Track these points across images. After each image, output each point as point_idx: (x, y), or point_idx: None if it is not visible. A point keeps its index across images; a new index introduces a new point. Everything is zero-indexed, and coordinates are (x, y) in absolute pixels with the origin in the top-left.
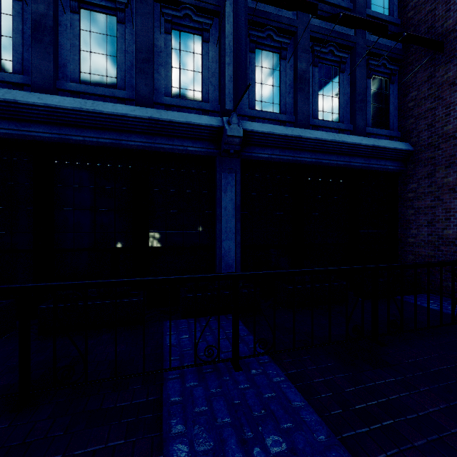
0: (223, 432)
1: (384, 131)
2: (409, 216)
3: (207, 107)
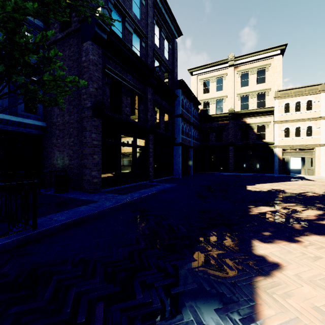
0: None
1: (33, 115)
2: (46, 155)
3: None
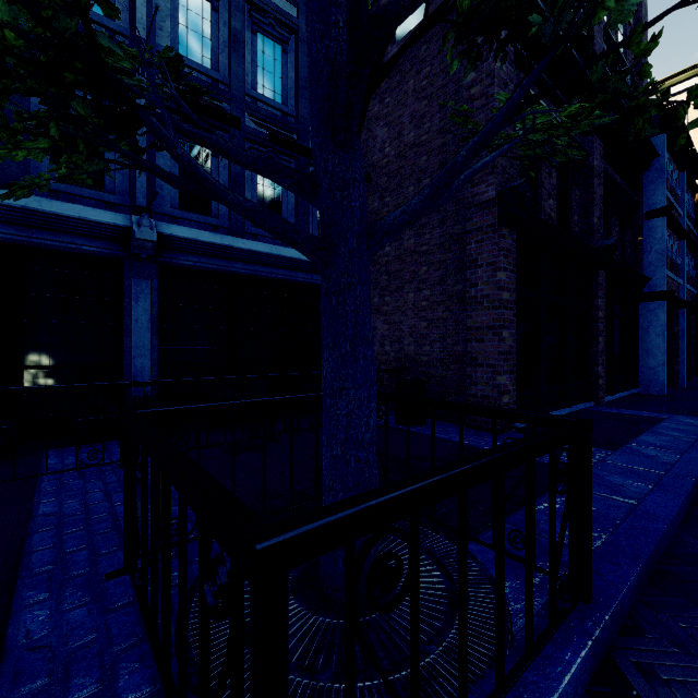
0: (93, 494)
1: None
2: None
3: (112, 199)
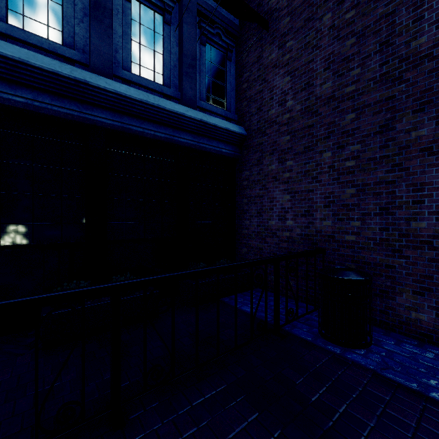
0: None
1: (220, 110)
2: (244, 206)
3: None
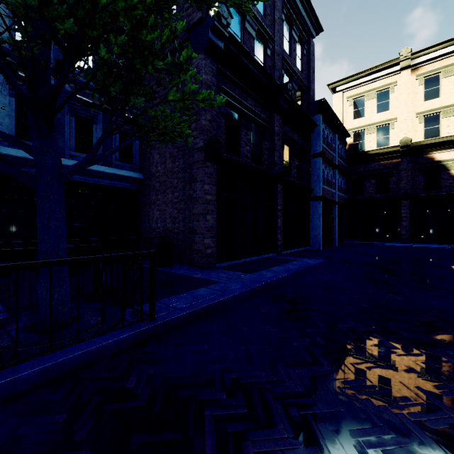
0: None
1: (128, 165)
2: (142, 216)
3: None
